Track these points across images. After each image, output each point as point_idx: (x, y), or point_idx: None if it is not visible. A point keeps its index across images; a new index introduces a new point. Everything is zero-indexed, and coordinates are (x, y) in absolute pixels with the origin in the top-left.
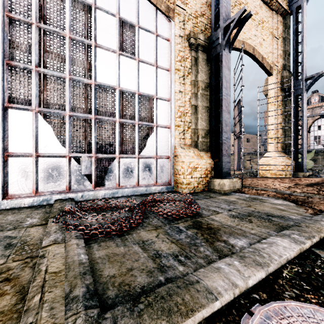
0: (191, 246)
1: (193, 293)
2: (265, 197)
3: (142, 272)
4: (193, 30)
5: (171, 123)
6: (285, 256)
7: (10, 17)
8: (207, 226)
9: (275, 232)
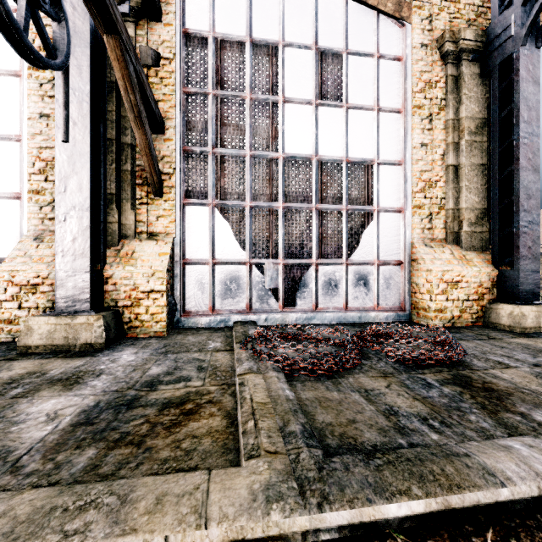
0: (451, 410)
1: (459, 467)
2: None
3: (370, 427)
4: (450, 25)
5: (405, 203)
6: None
7: (187, 93)
8: (484, 385)
9: None
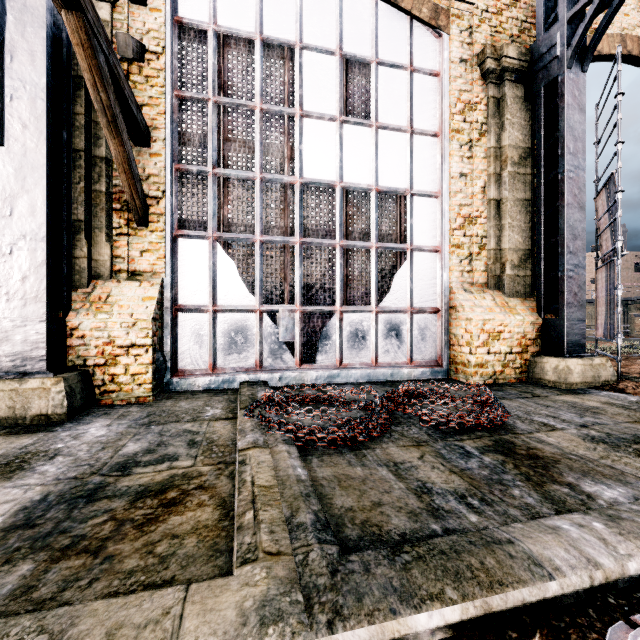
0: (493, 484)
1: (501, 558)
2: None
3: (398, 511)
4: (492, 40)
5: (442, 241)
6: None
7: (180, 97)
8: (528, 451)
9: None
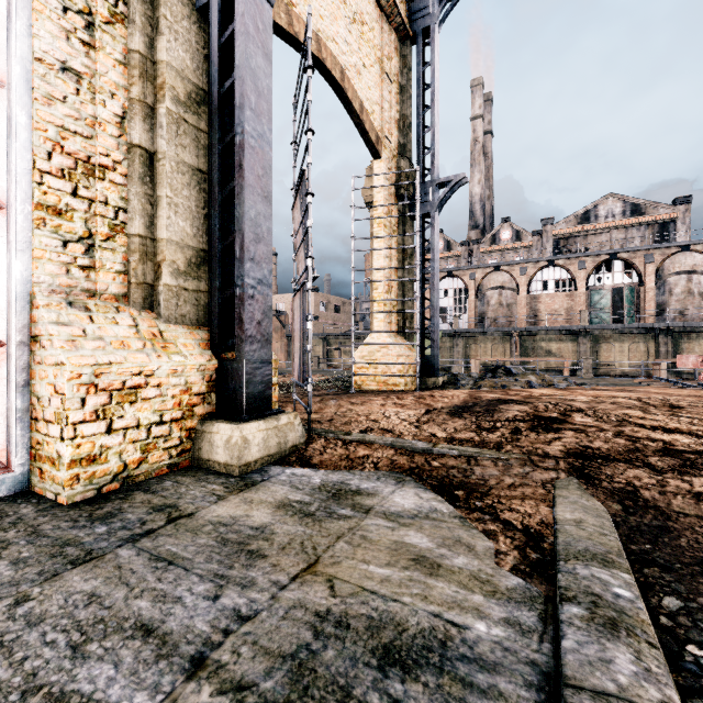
0: None
1: None
2: (369, 475)
3: None
4: None
5: (10, 188)
6: None
7: None
8: None
9: None
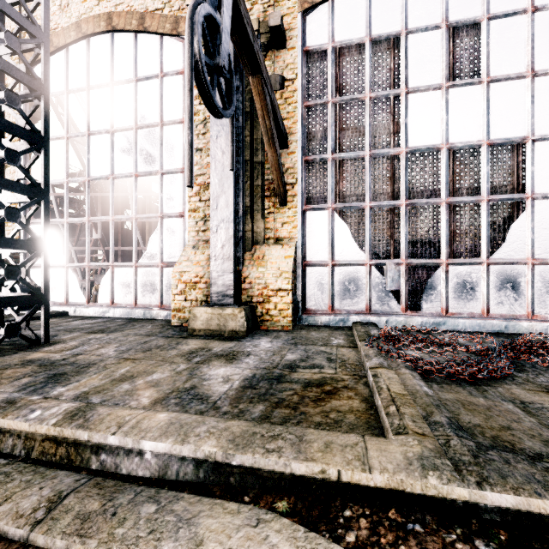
0: None
1: None
2: None
3: (531, 437)
4: None
5: None
6: None
7: (307, 107)
8: None
9: None
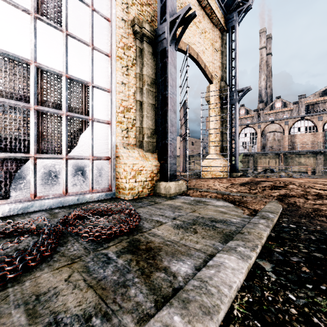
0: (118, 289)
1: None
2: (208, 198)
3: None
4: (138, 17)
5: (112, 118)
6: (236, 285)
7: None
8: (146, 245)
9: (220, 243)
